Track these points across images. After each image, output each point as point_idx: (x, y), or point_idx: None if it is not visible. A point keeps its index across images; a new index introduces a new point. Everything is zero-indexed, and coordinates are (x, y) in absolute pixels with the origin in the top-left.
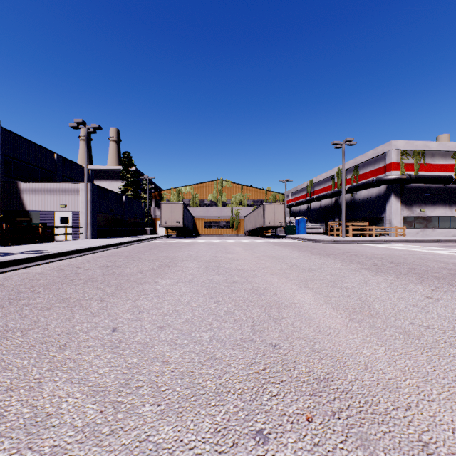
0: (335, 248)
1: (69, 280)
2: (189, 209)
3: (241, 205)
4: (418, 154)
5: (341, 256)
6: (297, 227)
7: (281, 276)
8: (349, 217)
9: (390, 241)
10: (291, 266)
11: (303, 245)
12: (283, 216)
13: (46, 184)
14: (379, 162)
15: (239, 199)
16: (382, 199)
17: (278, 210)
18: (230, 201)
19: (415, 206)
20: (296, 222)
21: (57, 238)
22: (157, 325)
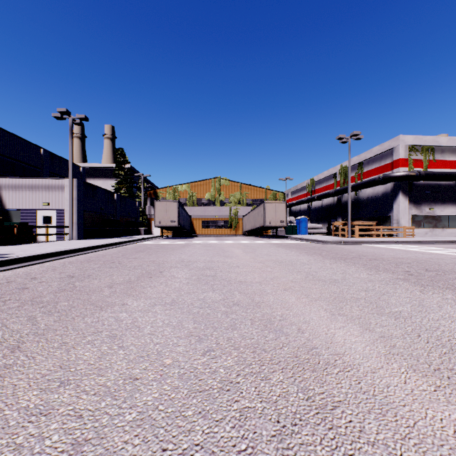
0: (347, 250)
1: (2, 301)
2: (186, 208)
3: (239, 204)
4: (427, 150)
5: (359, 260)
6: (298, 227)
7: (299, 293)
8: (353, 217)
9: (401, 242)
10: (306, 276)
11: (309, 247)
12: (284, 216)
13: (28, 179)
14: (385, 158)
15: (237, 198)
16: (389, 198)
17: (279, 209)
18: (228, 200)
19: (423, 204)
20: (297, 222)
21: (39, 239)
22: (73, 435)
